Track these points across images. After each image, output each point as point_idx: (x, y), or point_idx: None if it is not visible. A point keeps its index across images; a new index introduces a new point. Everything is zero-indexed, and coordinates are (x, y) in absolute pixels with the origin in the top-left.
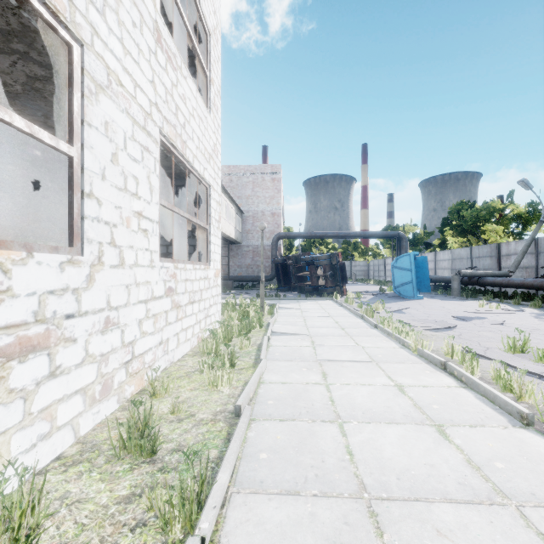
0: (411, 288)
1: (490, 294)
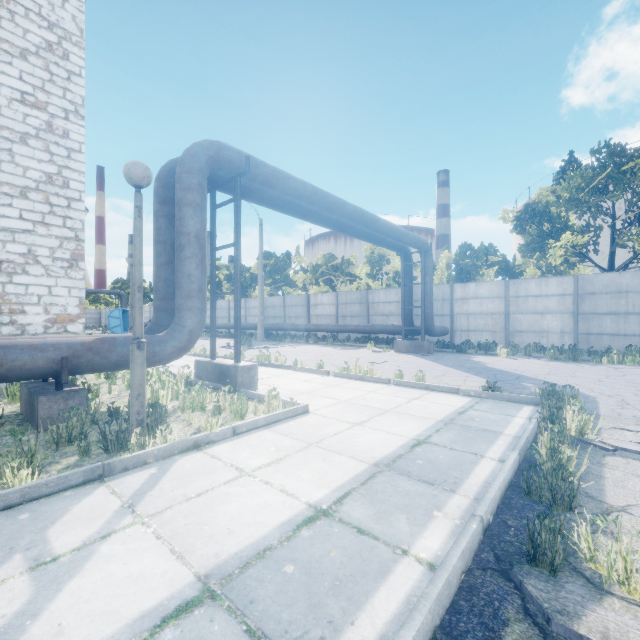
0: (121, 329)
1: None
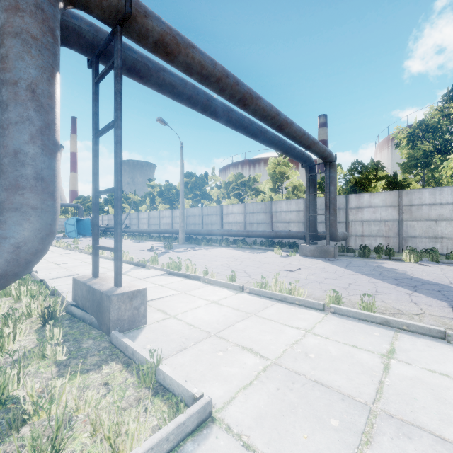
0: (75, 233)
1: (110, 235)
